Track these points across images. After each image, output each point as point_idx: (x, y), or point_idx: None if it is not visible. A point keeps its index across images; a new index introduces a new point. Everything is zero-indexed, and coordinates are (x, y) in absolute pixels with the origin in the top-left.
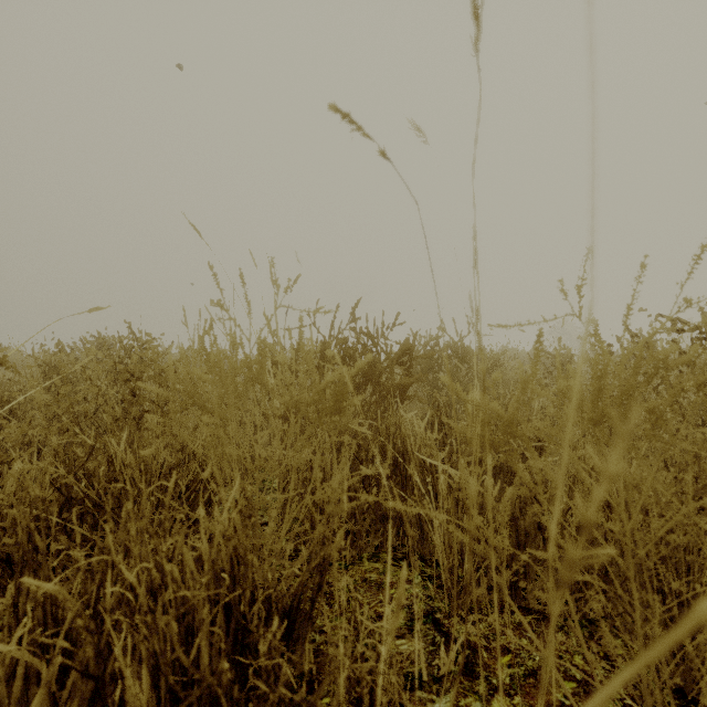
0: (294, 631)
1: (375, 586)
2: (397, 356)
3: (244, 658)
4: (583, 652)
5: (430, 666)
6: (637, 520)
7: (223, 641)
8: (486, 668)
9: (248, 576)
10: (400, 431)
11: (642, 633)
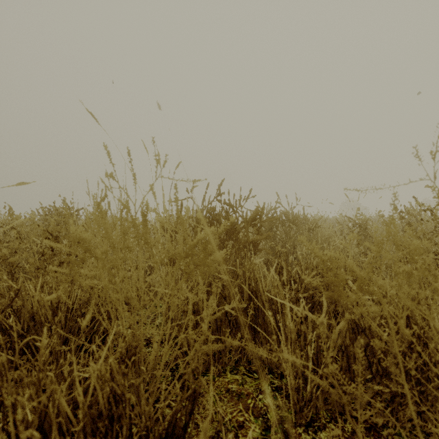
0: None
1: (235, 396)
2: (250, 219)
3: None
4: None
5: None
6: None
7: None
8: None
9: (125, 413)
10: (253, 275)
11: None
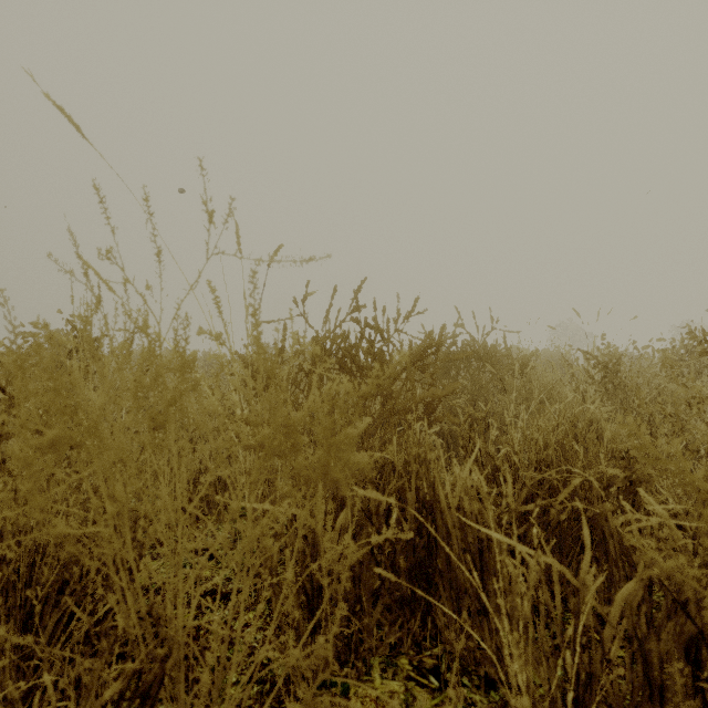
0: None
1: None
2: (415, 356)
3: None
4: None
5: None
6: None
7: None
8: None
9: None
10: (427, 470)
11: None
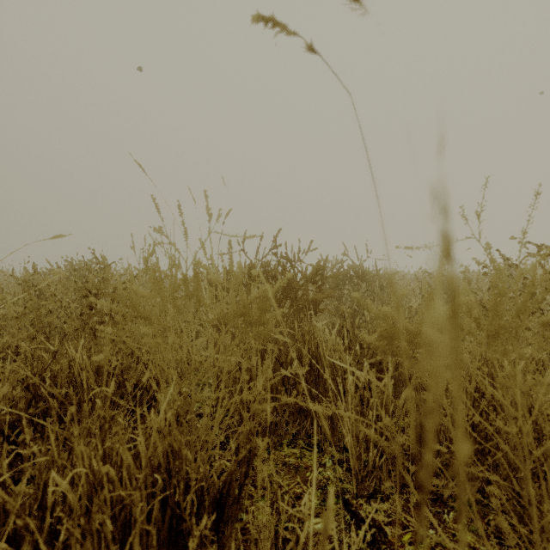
0: (223, 514)
1: (293, 469)
2: (310, 276)
3: (178, 543)
4: (484, 542)
5: (341, 544)
6: (524, 419)
7: (155, 539)
8: (390, 546)
9: (182, 469)
10: (314, 338)
11: (538, 526)
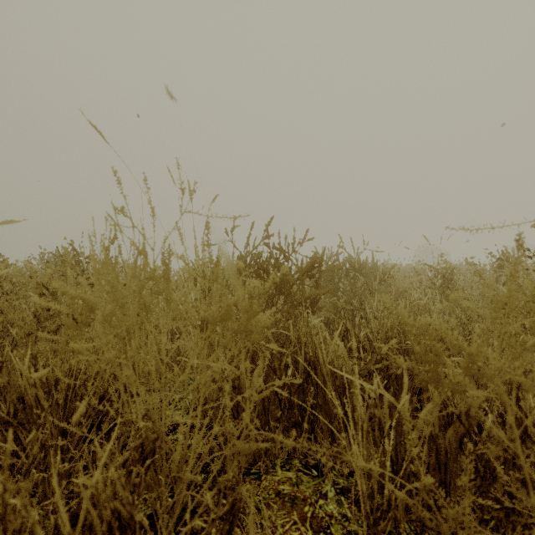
0: None
1: (288, 501)
2: (306, 269)
3: None
4: None
5: None
6: None
7: None
8: None
9: None
10: (311, 341)
11: None
